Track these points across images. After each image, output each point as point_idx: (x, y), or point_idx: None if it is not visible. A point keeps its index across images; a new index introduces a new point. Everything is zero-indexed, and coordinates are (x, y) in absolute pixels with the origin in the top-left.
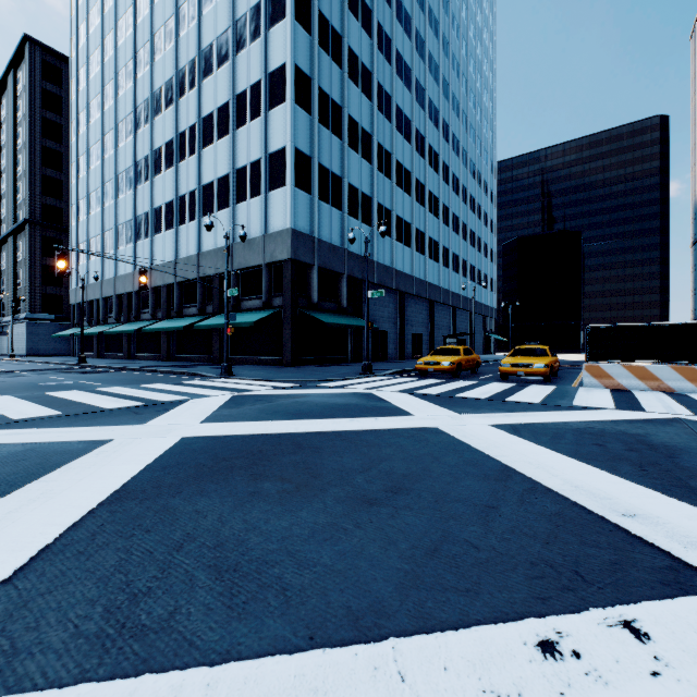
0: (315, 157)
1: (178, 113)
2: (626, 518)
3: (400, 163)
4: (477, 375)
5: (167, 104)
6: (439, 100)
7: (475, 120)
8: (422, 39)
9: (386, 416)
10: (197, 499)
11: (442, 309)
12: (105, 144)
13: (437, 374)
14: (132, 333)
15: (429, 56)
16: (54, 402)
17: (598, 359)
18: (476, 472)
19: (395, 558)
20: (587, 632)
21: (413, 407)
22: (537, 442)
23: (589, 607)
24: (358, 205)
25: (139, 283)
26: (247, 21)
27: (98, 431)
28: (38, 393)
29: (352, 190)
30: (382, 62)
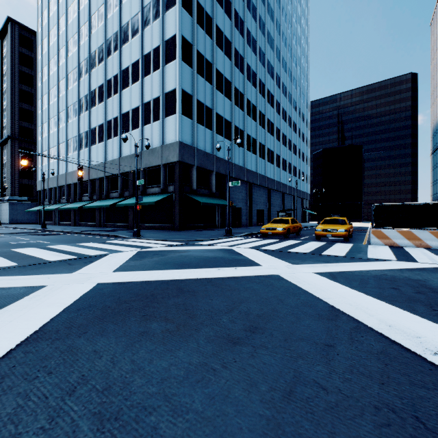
0: (195, 95)
1: (106, 67)
2: None
3: (249, 101)
4: (300, 236)
5: (99, 61)
6: (274, 61)
7: (296, 74)
8: (263, 22)
9: (242, 266)
10: (98, 339)
11: (276, 194)
12: (59, 87)
13: (274, 235)
14: (77, 209)
15: (268, 33)
16: (15, 256)
17: (380, 226)
18: (312, 312)
19: (257, 402)
20: None
21: (260, 259)
22: (351, 286)
23: None
24: (223, 127)
25: (78, 176)
26: (151, 7)
27: (38, 279)
28: (7, 249)
29: (218, 117)
30: (238, 36)
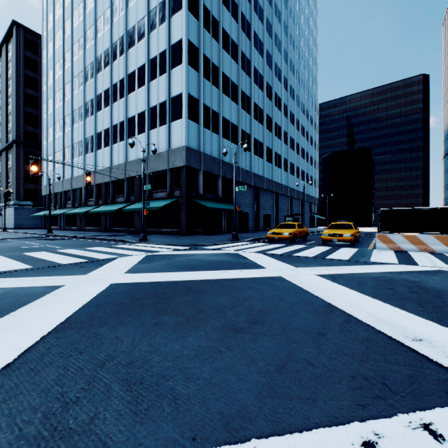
0: (201, 100)
1: (112, 71)
2: (415, 342)
3: (256, 104)
4: (306, 241)
5: (105, 65)
6: (281, 64)
7: (304, 77)
8: (270, 24)
9: (247, 269)
10: (118, 328)
11: (283, 199)
12: (65, 91)
13: (280, 240)
14: (82, 214)
15: (275, 35)
16: (28, 259)
17: (386, 231)
18: (309, 308)
19: (255, 373)
20: (398, 433)
21: (265, 263)
22: (349, 287)
23: (396, 412)
24: (229, 131)
25: (86, 181)
26: (157, 11)
27: (55, 279)
28: (18, 253)
29: (225, 121)
30: (245, 39)
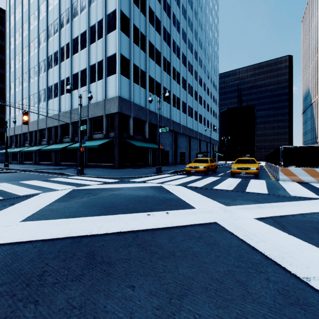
0: (131, 60)
1: (60, 37)
2: None
3: (174, 68)
4: (216, 173)
5: (54, 32)
6: (193, 40)
7: (209, 52)
8: (185, 9)
9: (174, 209)
10: None
11: (194, 140)
12: (23, 54)
13: (195, 172)
14: (37, 151)
15: (188, 18)
16: None
17: (288, 165)
18: None
19: None
20: None
21: (191, 199)
22: (316, 244)
23: None
24: (154, 87)
25: (23, 120)
26: None
27: None
28: None
29: (151, 79)
30: (166, 17)
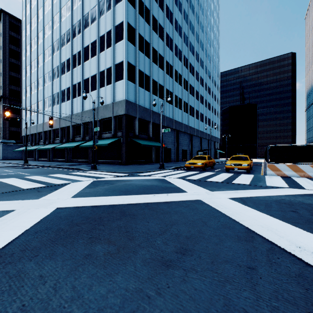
0: (137, 66)
1: (72, 46)
2: None
3: (176, 71)
4: (214, 169)
5: (67, 41)
6: (194, 43)
7: (210, 52)
8: (186, 14)
9: (172, 192)
10: (46, 262)
11: (196, 138)
12: (38, 60)
13: (195, 168)
14: (51, 149)
15: (190, 22)
16: None
17: (274, 162)
18: (231, 233)
19: None
20: None
21: (186, 187)
22: (259, 210)
23: None
24: (157, 89)
25: (49, 124)
26: (105, 1)
27: (9, 204)
28: None
29: (154, 82)
30: (168, 23)
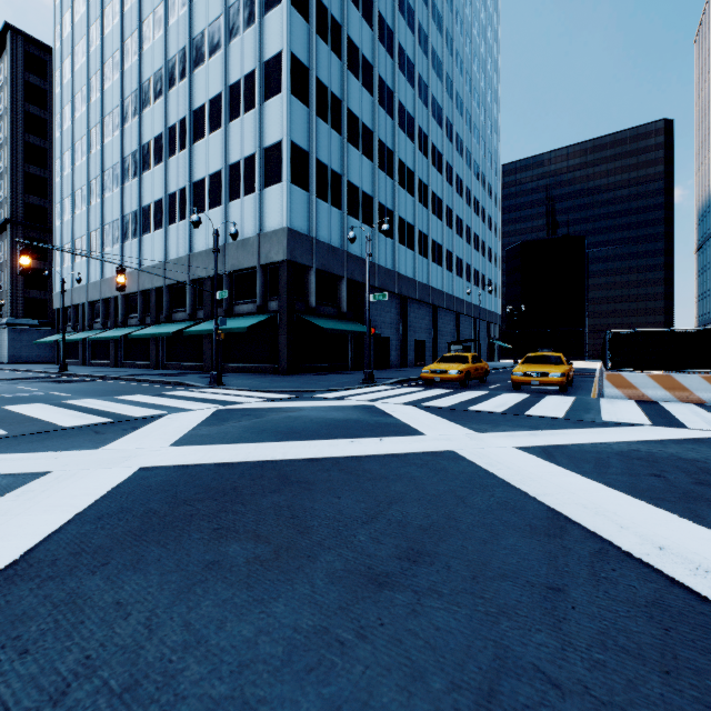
0: (313, 152)
1: (167, 106)
2: None
3: (402, 162)
4: (486, 384)
5: (156, 96)
6: (443, 98)
7: (479, 120)
8: (425, 34)
9: (392, 436)
10: (126, 577)
11: (446, 315)
12: (90, 139)
13: (443, 383)
14: (119, 340)
15: (432, 51)
16: (7, 418)
17: (620, 368)
18: (517, 521)
19: None
20: None
21: (422, 424)
22: (580, 472)
23: None
24: (359, 204)
25: (117, 284)
26: (241, 7)
27: (37, 459)
28: None
29: (352, 188)
30: (384, 55)
